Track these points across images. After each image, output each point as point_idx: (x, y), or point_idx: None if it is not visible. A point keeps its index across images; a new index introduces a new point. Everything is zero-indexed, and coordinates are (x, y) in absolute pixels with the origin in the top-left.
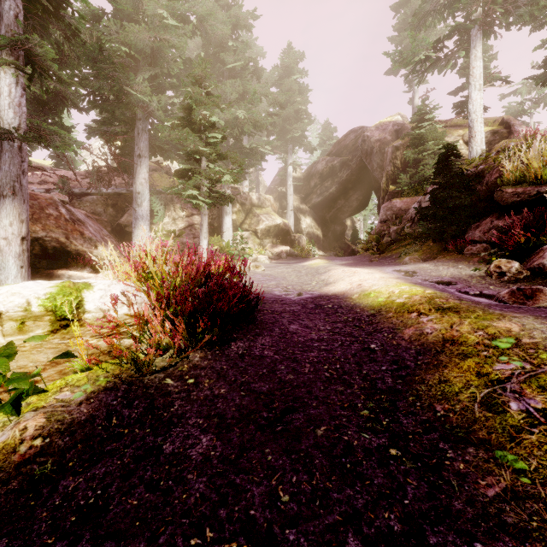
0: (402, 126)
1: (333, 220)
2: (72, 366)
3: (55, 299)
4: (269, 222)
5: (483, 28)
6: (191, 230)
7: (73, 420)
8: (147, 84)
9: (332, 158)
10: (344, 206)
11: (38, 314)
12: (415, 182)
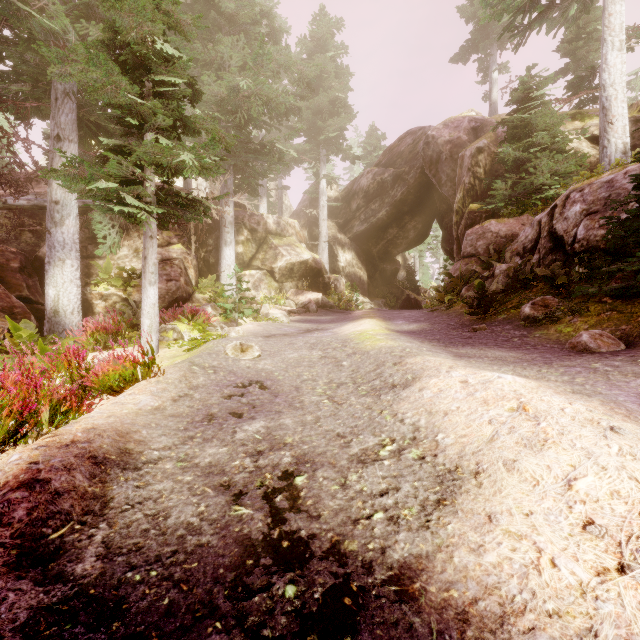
0: (484, 122)
1: (382, 255)
2: None
3: None
4: (292, 257)
5: None
6: (165, 268)
7: None
8: None
9: (381, 170)
10: (398, 237)
11: None
12: (518, 195)
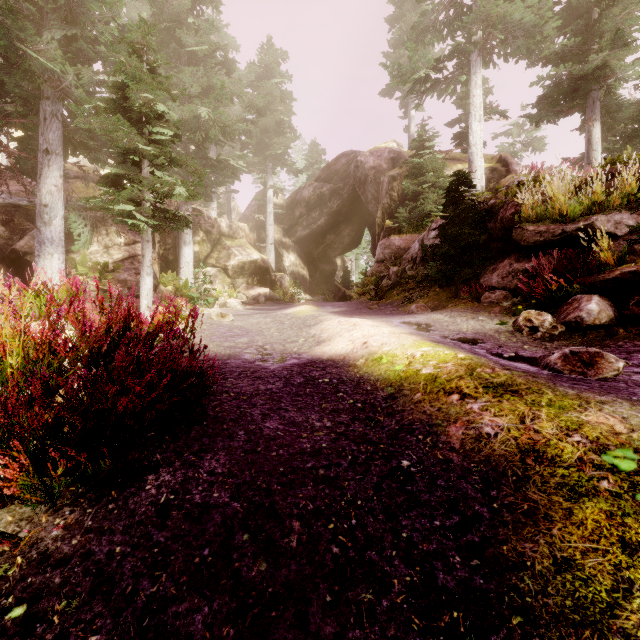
0: (399, 155)
1: (322, 258)
2: None
3: None
4: (243, 257)
5: (483, 54)
6: (133, 263)
7: None
8: (57, 45)
9: (320, 184)
10: (335, 242)
11: None
12: (415, 218)
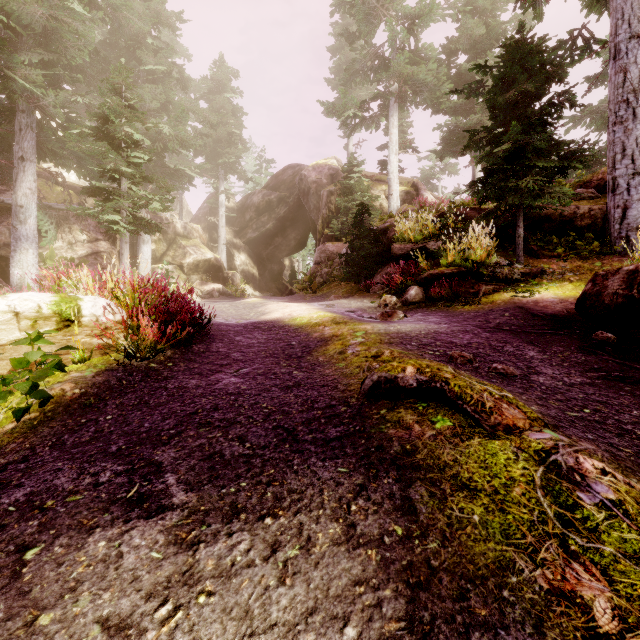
0: (337, 172)
1: (271, 258)
2: (73, 356)
3: (60, 305)
4: (198, 256)
5: (398, 101)
6: (97, 259)
7: (94, 382)
8: (40, 73)
9: (269, 192)
10: (282, 244)
11: (48, 316)
12: (346, 228)
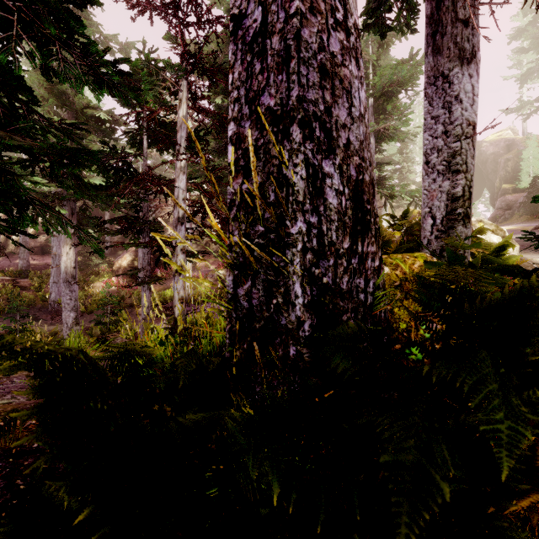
0: (513, 142)
1: None
2: None
3: None
4: None
5: None
6: None
7: None
8: None
9: None
10: None
11: None
12: (522, 184)
